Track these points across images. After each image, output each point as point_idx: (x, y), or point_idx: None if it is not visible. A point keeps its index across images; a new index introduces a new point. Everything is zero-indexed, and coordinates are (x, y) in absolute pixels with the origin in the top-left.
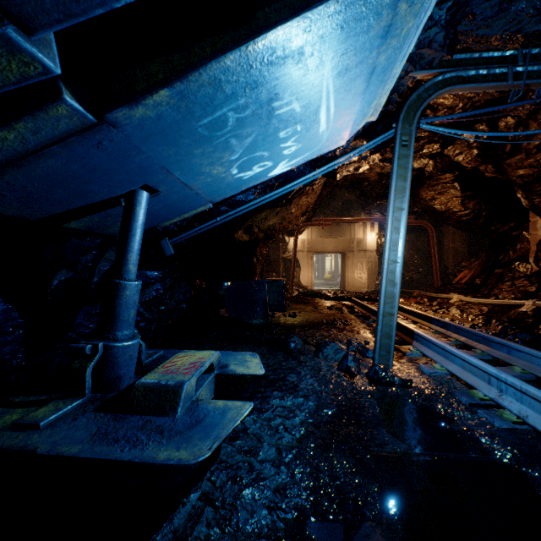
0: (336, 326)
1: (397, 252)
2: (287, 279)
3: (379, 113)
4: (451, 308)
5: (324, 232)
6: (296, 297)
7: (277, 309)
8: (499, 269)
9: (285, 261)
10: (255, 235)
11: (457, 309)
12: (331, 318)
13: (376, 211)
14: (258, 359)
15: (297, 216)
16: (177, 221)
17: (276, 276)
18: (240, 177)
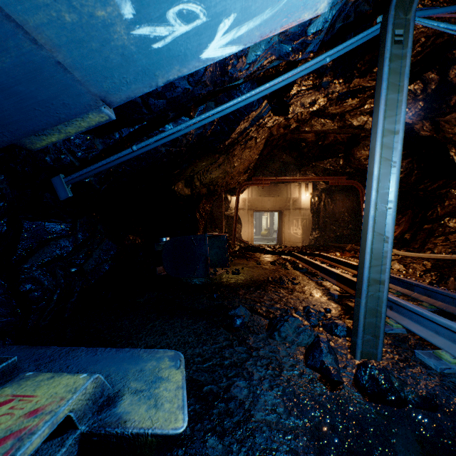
0: (285, 286)
1: (388, 193)
2: (230, 234)
3: (355, 10)
4: (392, 262)
5: (263, 192)
6: (238, 252)
7: (220, 266)
8: (428, 224)
9: (227, 218)
10: (197, 190)
11: (400, 264)
12: (276, 275)
13: (311, 172)
14: (181, 373)
15: (239, 172)
16: (58, 140)
17: (219, 232)
18: (146, 41)
